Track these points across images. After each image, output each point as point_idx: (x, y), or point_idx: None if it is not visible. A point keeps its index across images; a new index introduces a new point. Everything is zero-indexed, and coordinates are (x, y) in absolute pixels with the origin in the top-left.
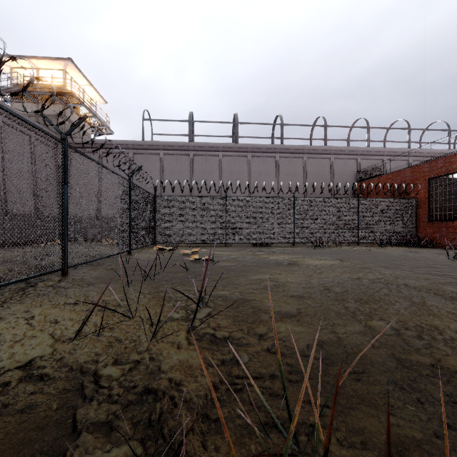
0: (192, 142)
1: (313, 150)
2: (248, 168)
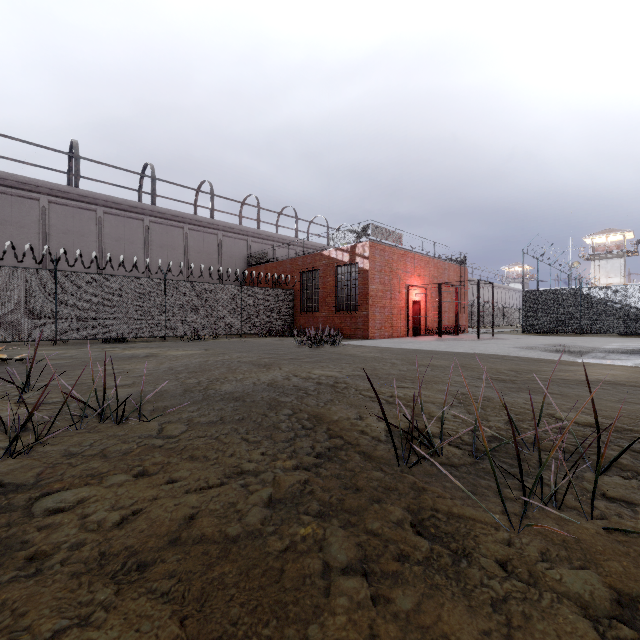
0: None
1: (196, 221)
2: (99, 229)
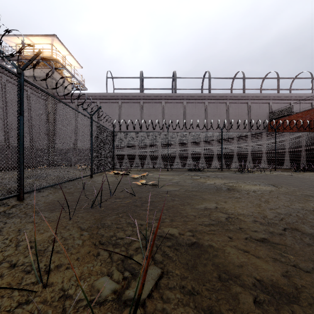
0: (142, 93)
1: (234, 96)
2: (184, 111)
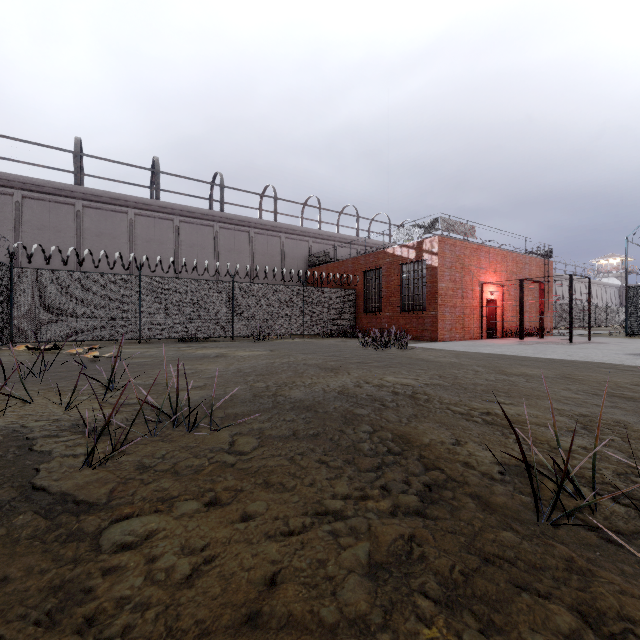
0: (80, 186)
1: (261, 224)
2: (176, 236)
